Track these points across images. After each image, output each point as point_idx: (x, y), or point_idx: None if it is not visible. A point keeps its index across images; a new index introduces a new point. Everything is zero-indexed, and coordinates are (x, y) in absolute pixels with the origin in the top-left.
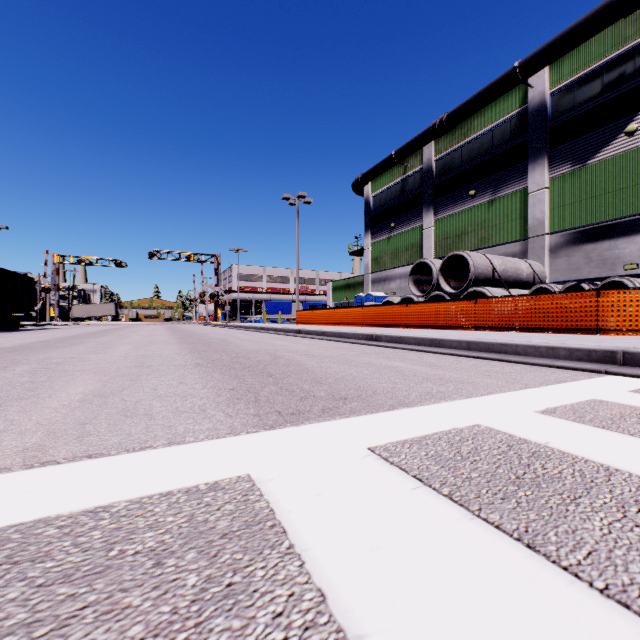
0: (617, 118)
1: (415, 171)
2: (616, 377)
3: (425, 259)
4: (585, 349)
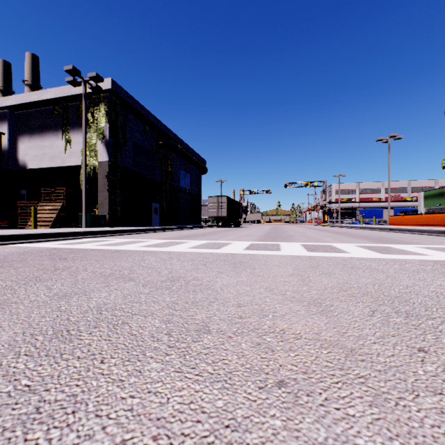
0: None
1: None
2: None
3: None
4: None
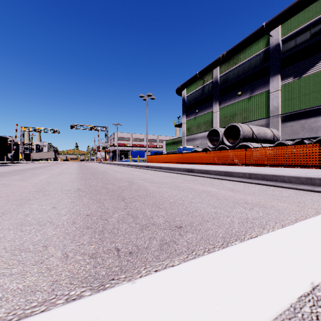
0: (319, 52)
1: (209, 82)
2: None
3: (215, 128)
4: None
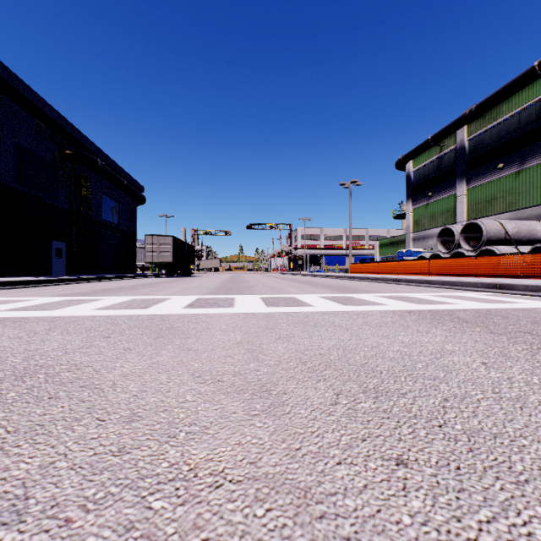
0: None
1: (450, 150)
2: (487, 293)
3: (449, 225)
4: (487, 283)
